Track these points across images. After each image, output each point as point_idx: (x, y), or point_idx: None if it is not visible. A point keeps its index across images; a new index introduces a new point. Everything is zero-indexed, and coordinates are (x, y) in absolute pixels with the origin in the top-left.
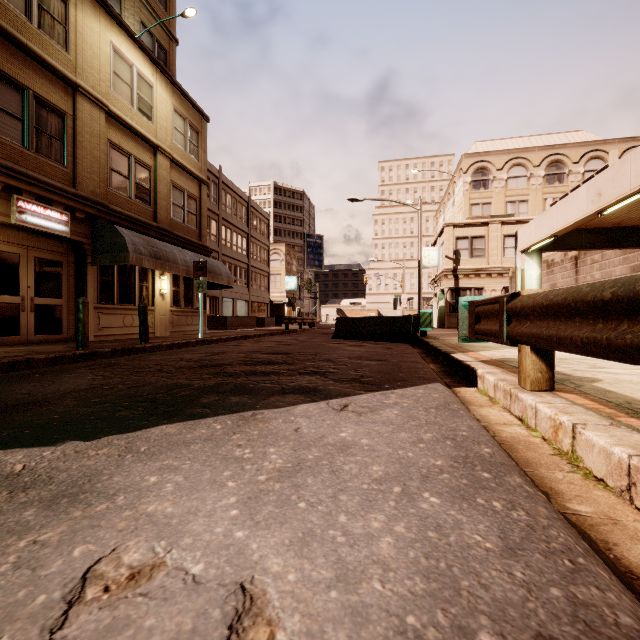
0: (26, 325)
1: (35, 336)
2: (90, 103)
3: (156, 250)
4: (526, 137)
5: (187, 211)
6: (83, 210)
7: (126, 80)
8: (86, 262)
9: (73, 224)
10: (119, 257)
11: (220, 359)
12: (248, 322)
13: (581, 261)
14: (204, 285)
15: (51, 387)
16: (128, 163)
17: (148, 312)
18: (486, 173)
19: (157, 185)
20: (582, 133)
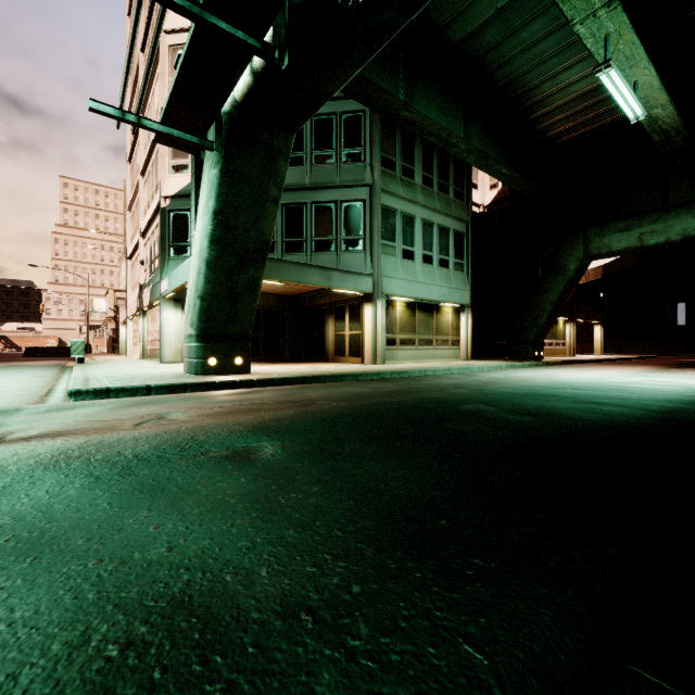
0: None
1: None
2: None
3: None
4: None
5: None
6: None
7: None
8: None
9: None
10: None
11: None
12: None
13: None
14: None
15: None
16: None
17: None
18: None
19: None
20: None
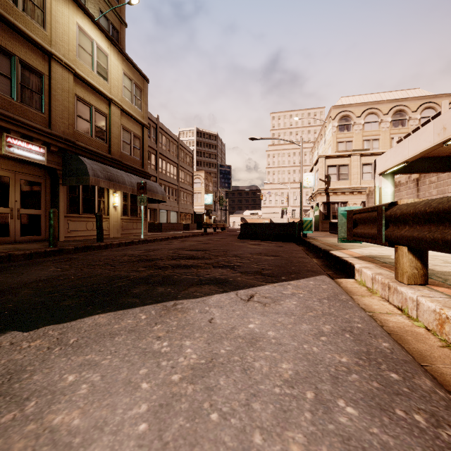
0: (14, 229)
1: (21, 237)
2: (61, 67)
3: (110, 174)
4: (377, 93)
5: (133, 147)
6: (56, 145)
7: (88, 51)
8: (58, 183)
9: (49, 155)
10: (82, 179)
11: (154, 255)
12: (177, 227)
13: (421, 182)
14: (145, 200)
15: (18, 278)
16: (90, 111)
17: (104, 219)
18: (348, 119)
19: (111, 127)
20: (418, 90)
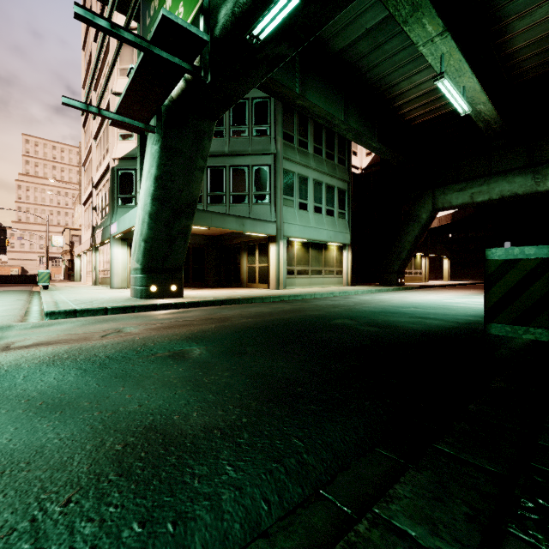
0: None
1: None
2: None
3: None
4: None
5: None
6: None
7: None
8: None
9: None
10: None
11: None
12: None
13: None
14: None
15: None
16: None
17: None
18: None
19: None
20: None
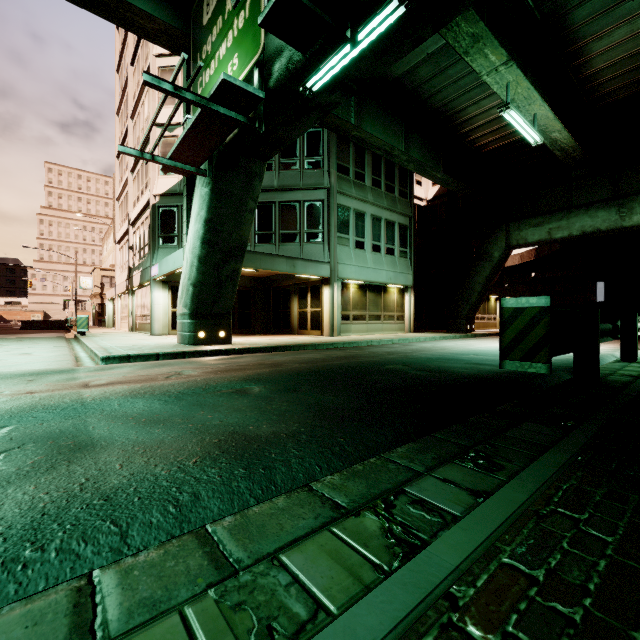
0: None
1: None
2: None
3: None
4: None
5: None
6: None
7: None
8: None
9: None
10: None
11: None
12: None
13: None
14: None
15: None
16: None
17: None
18: None
19: None
20: None
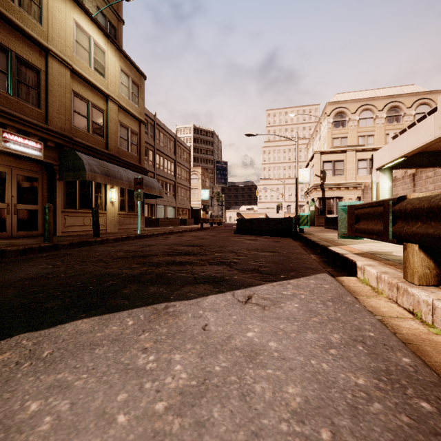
0: (10, 224)
1: (17, 232)
2: (58, 63)
3: (106, 170)
4: (372, 90)
5: (130, 142)
6: (53, 140)
7: (85, 47)
8: (55, 178)
9: (45, 150)
10: (79, 174)
11: (149, 250)
12: (174, 222)
13: (418, 177)
14: (141, 195)
15: (5, 276)
16: (87, 107)
17: (102, 215)
18: (344, 116)
19: (108, 123)
20: (413, 86)
